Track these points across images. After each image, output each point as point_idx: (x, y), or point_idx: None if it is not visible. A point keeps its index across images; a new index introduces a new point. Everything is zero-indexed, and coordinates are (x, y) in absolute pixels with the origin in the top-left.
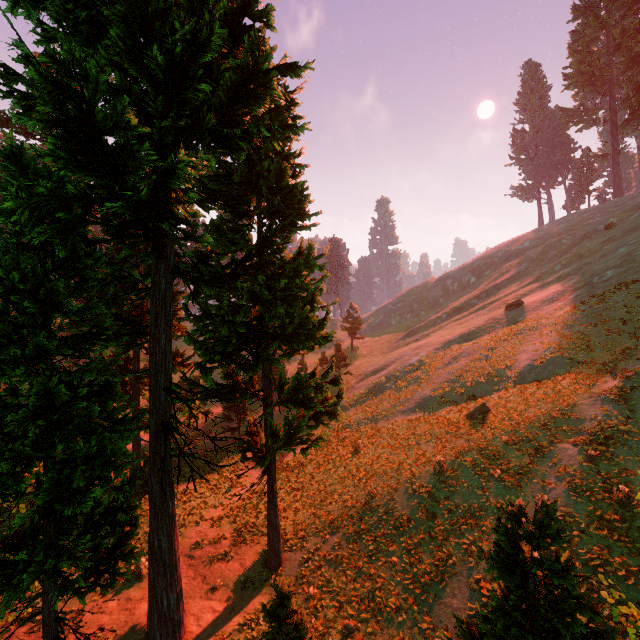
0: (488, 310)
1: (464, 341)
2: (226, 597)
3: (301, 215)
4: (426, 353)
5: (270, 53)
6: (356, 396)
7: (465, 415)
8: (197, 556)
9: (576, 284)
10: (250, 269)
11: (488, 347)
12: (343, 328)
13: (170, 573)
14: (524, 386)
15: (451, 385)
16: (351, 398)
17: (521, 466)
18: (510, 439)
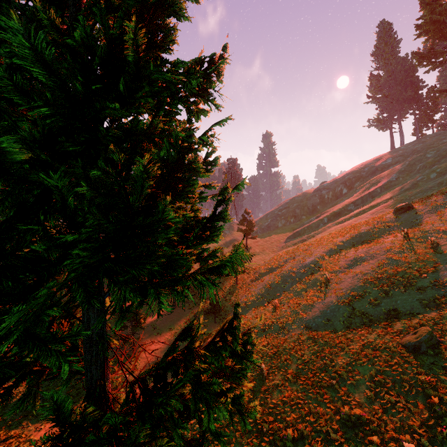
0: (370, 214)
1: (357, 243)
2: None
3: None
4: (320, 254)
5: None
6: (253, 296)
7: (402, 344)
8: None
9: None
10: None
11: (393, 250)
12: (239, 230)
13: None
14: None
15: (361, 293)
16: (248, 298)
17: None
18: None
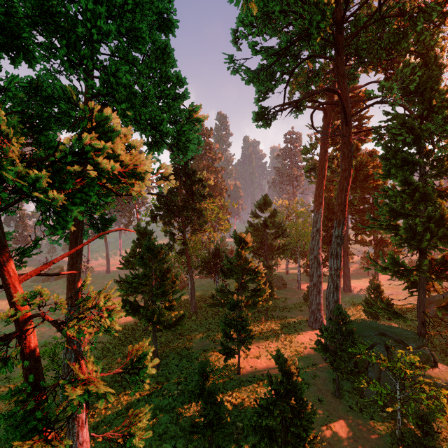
0: None
1: None
2: (361, 293)
3: None
4: None
5: (371, 172)
6: None
7: None
8: (353, 287)
9: None
10: (369, 210)
11: None
12: None
13: (348, 278)
14: None
15: None
16: None
17: None
18: None
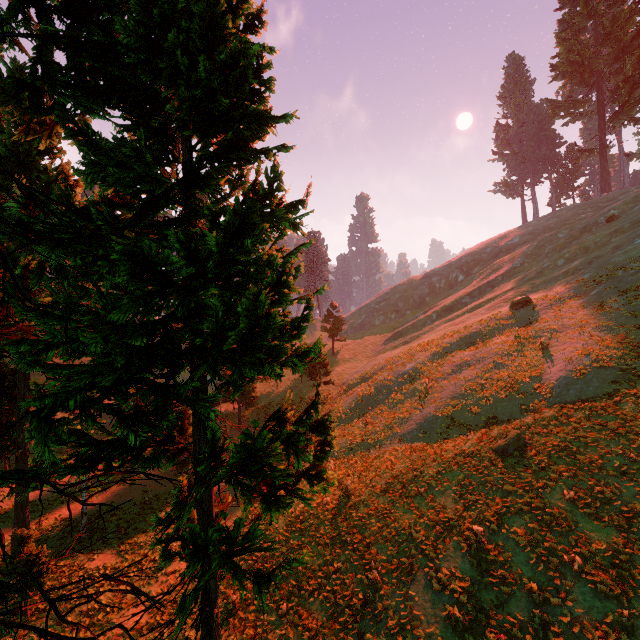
0: (486, 309)
1: (466, 345)
2: None
3: (258, 122)
4: (422, 359)
5: None
6: (340, 412)
7: (493, 449)
8: None
9: (595, 278)
10: (163, 225)
11: (501, 353)
12: (323, 329)
13: None
14: (565, 407)
15: (462, 402)
16: (334, 414)
17: (612, 550)
18: (577, 496)
